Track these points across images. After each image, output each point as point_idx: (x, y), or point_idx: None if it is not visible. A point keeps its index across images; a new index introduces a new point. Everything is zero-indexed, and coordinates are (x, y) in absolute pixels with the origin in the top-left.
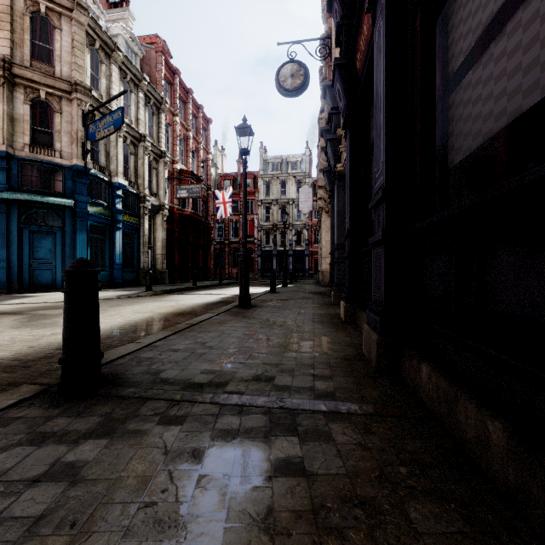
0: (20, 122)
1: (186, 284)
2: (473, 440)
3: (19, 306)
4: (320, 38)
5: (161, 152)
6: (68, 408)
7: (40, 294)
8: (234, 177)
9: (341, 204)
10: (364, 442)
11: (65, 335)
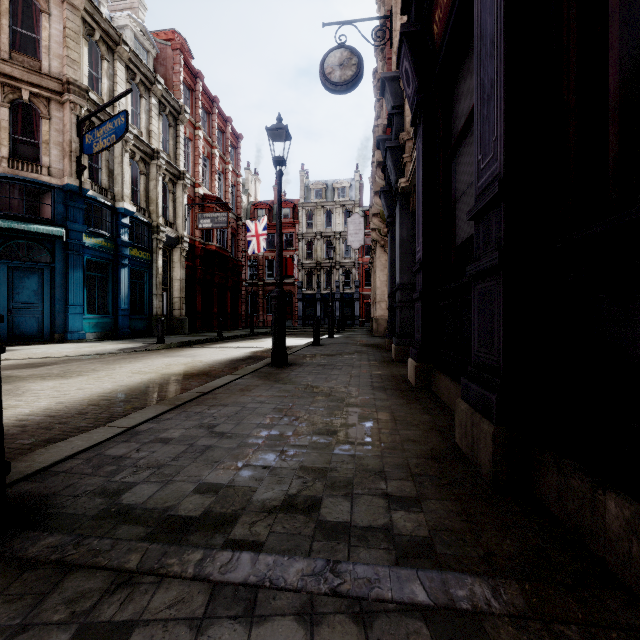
0: None
1: (210, 335)
2: None
3: None
4: (377, 17)
5: (179, 172)
6: None
7: (19, 347)
8: (270, 206)
9: (405, 232)
10: None
11: None
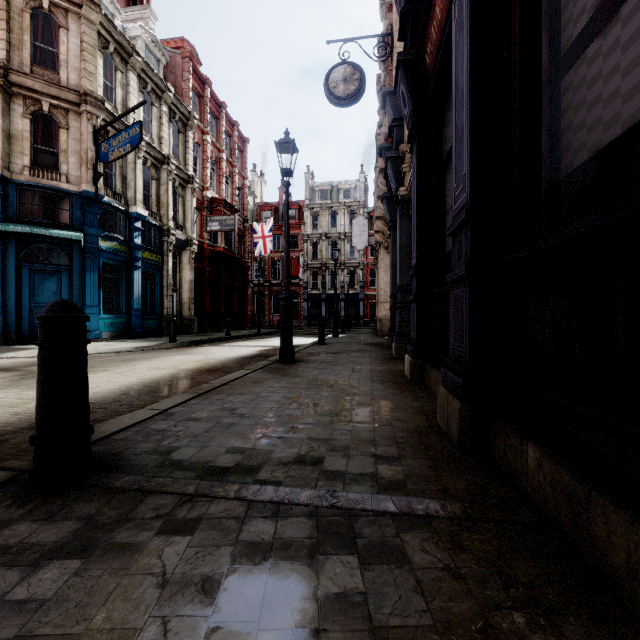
0: (19, 139)
1: (218, 334)
2: (622, 569)
3: (13, 361)
4: (379, 35)
5: (188, 176)
6: (37, 506)
7: None
8: (276, 207)
9: (405, 237)
10: (453, 565)
11: (39, 405)
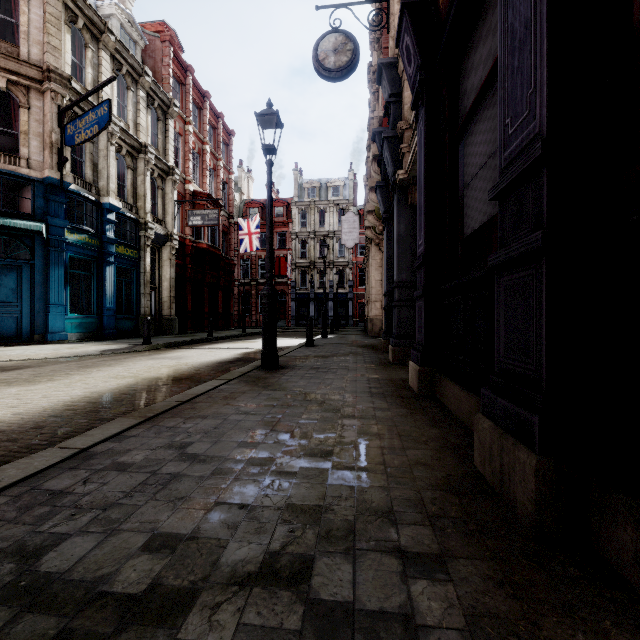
0: None
1: (201, 335)
2: None
3: None
4: (374, 1)
5: (168, 167)
6: None
7: None
8: (263, 204)
9: (403, 227)
10: None
11: None
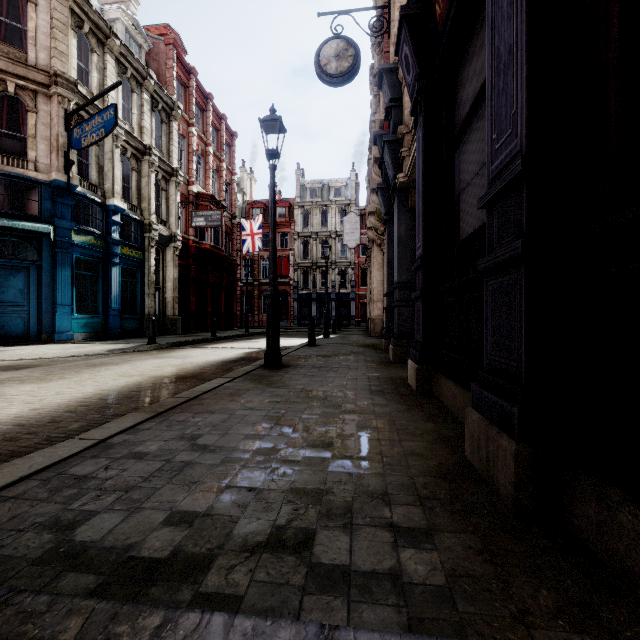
0: None
1: (204, 335)
2: None
3: None
4: (375, 7)
5: (172, 169)
6: None
7: (3, 348)
8: (265, 205)
9: (403, 229)
10: None
11: None
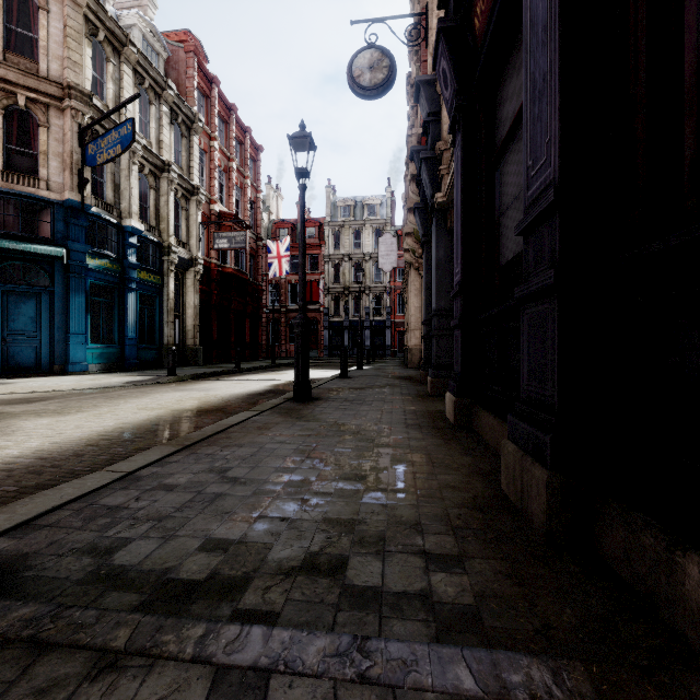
0: None
1: (227, 366)
2: None
3: None
4: (411, 15)
5: (193, 187)
6: None
7: (14, 380)
8: (293, 225)
9: (442, 252)
10: None
11: None
